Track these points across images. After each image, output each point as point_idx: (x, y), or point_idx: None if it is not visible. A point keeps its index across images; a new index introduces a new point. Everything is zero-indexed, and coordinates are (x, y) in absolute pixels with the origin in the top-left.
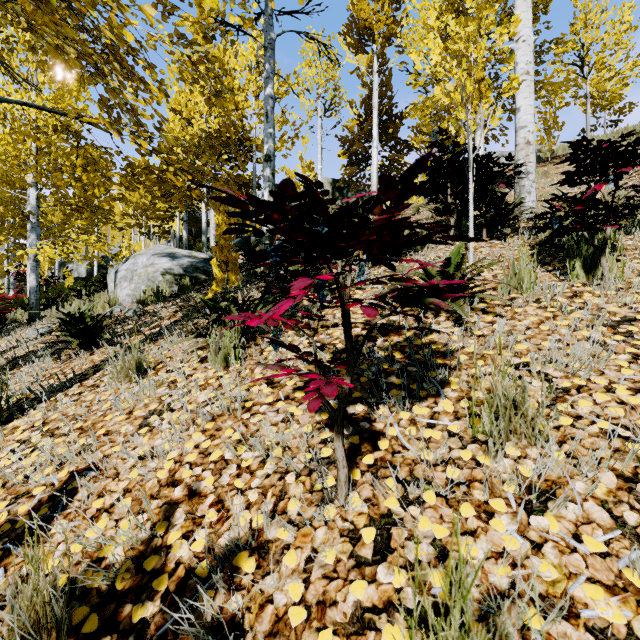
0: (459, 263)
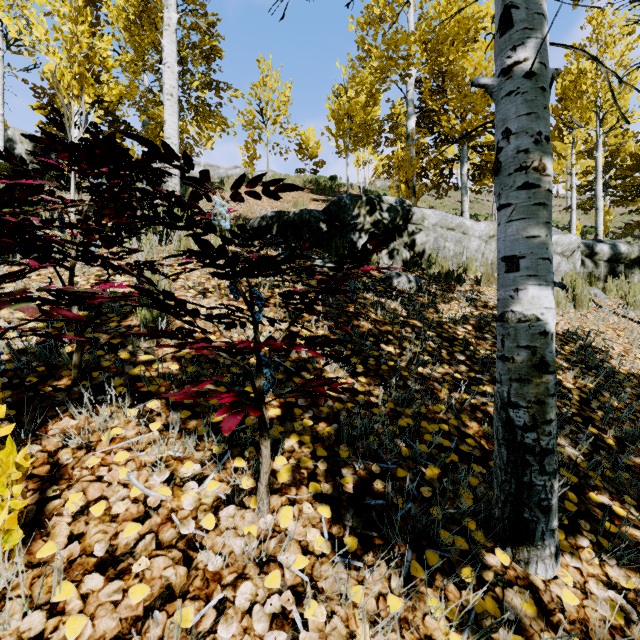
0: None
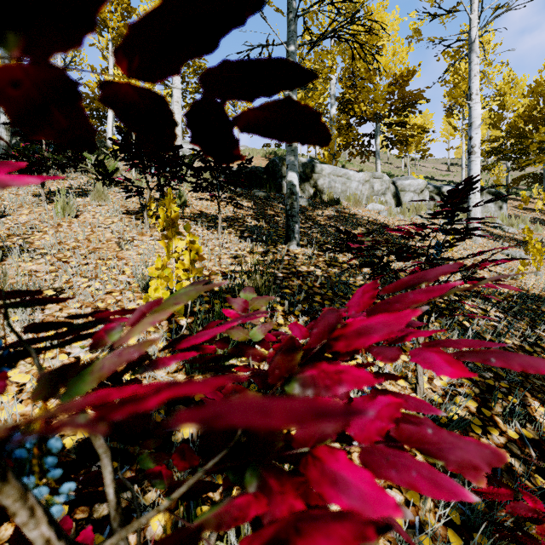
0: (117, 171)
